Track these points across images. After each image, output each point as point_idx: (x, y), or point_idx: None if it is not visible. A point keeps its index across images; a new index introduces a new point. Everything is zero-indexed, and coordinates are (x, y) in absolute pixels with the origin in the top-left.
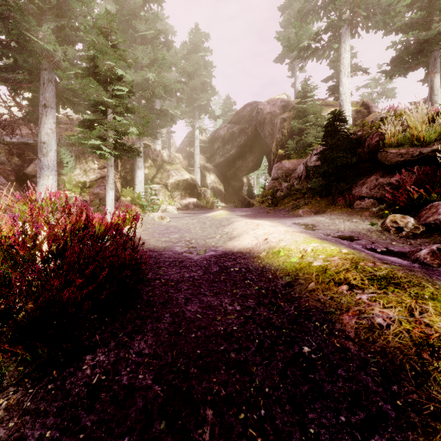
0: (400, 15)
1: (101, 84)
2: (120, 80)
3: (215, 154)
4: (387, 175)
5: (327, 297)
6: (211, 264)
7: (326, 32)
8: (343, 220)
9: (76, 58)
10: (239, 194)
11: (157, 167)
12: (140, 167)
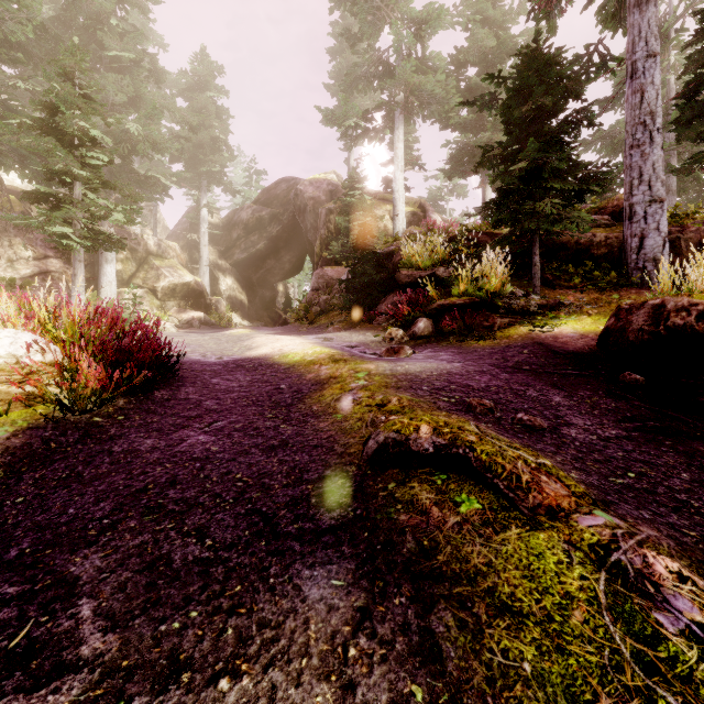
0: (455, 112)
1: (65, 146)
2: (92, 142)
3: (233, 246)
4: (401, 294)
5: (306, 370)
6: (229, 364)
7: (380, 109)
8: (359, 334)
9: (6, 86)
10: (271, 309)
11: (138, 261)
12: (110, 260)
